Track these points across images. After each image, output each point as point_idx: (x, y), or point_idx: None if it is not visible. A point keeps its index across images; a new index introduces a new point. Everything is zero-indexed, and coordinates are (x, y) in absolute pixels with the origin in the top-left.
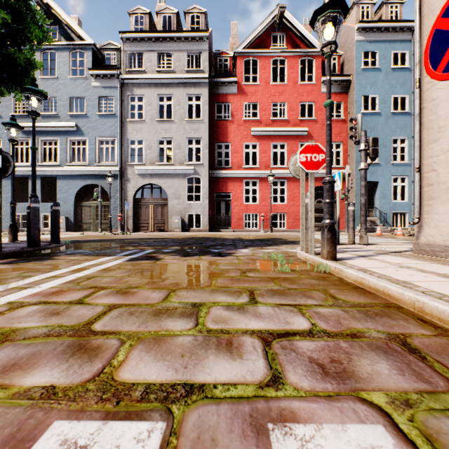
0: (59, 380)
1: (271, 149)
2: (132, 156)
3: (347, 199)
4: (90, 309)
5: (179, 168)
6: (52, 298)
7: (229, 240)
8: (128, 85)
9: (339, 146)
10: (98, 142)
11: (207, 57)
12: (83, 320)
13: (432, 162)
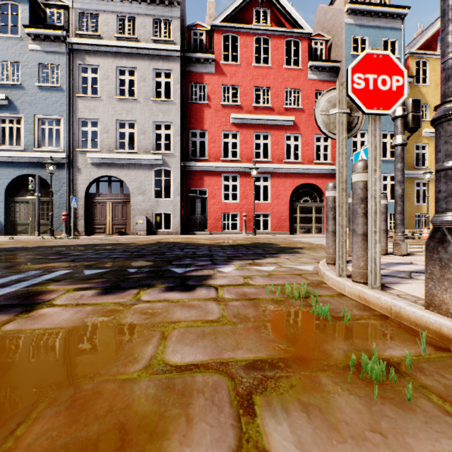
0: None
1: (254, 140)
2: (87, 142)
3: None
4: None
5: (144, 158)
6: None
7: (204, 246)
8: (79, 52)
9: (325, 141)
10: (38, 121)
11: (178, 26)
12: None
13: None
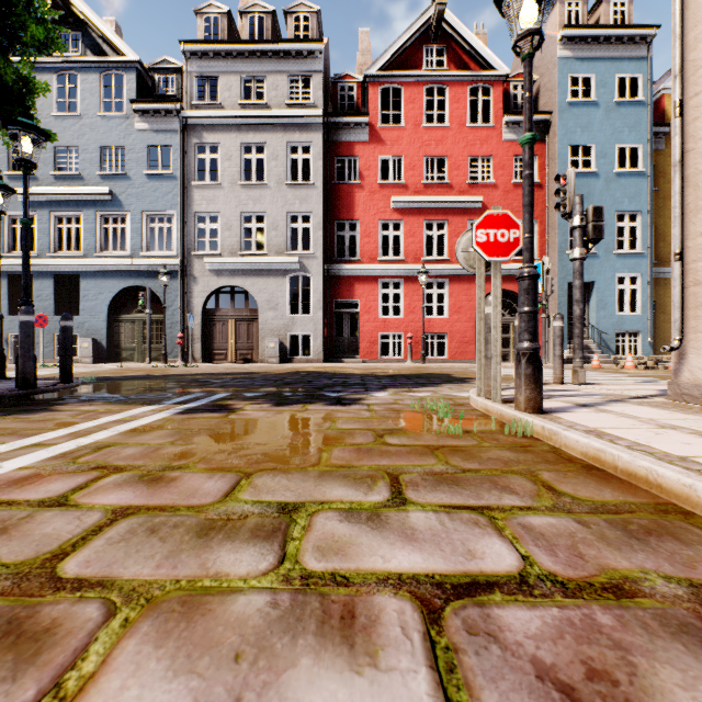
0: None
1: (424, 231)
2: (202, 241)
3: (545, 311)
4: (72, 520)
5: (276, 261)
6: (11, 493)
7: (355, 376)
8: (195, 128)
9: None
10: (146, 218)
11: (321, 84)
12: (48, 549)
13: None
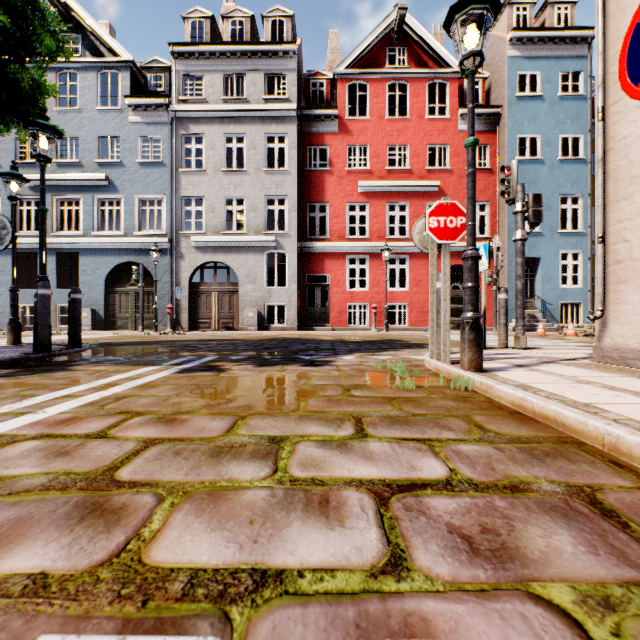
0: (56, 563)
1: (387, 212)
2: (188, 221)
3: (496, 284)
4: (115, 447)
5: (254, 239)
6: (61, 429)
7: (325, 342)
8: (182, 121)
9: (483, 208)
10: (139, 201)
11: (294, 81)
12: (104, 464)
13: (622, 228)
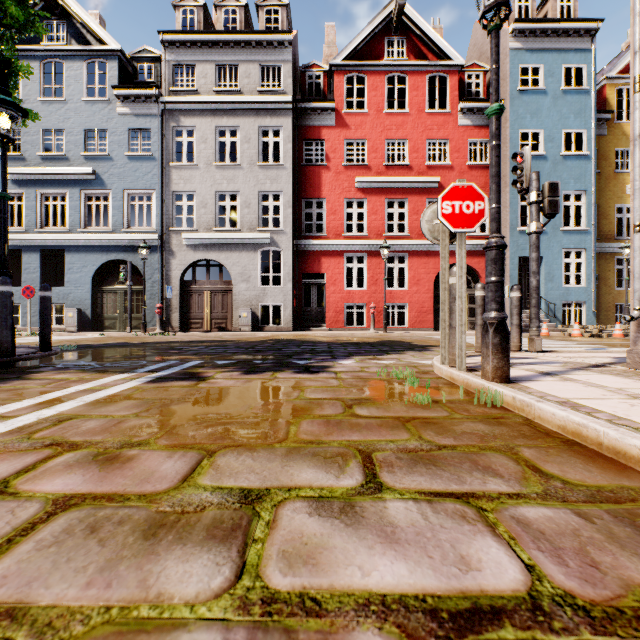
0: None
1: (385, 209)
2: (179, 218)
3: None
4: (4, 514)
5: (248, 236)
6: None
7: (322, 344)
8: (172, 113)
9: None
10: (127, 196)
11: (290, 72)
12: None
13: None
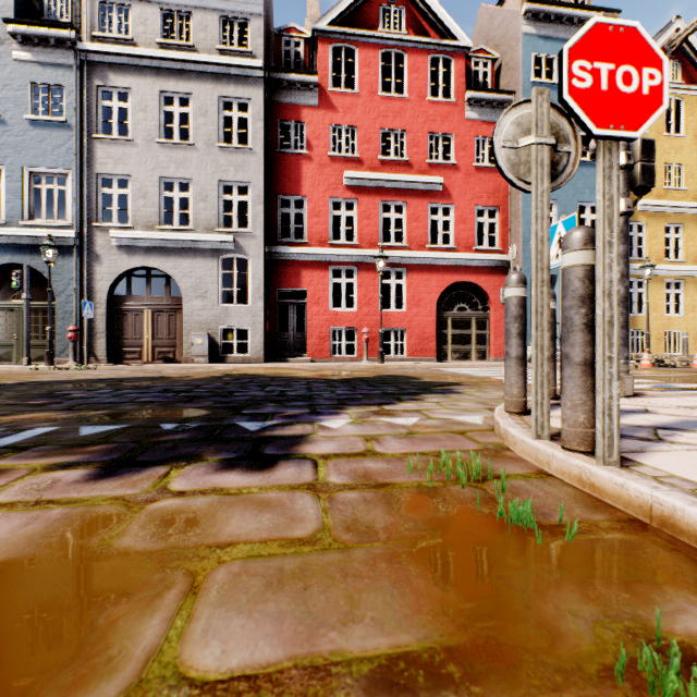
0: None
1: (380, 213)
2: (111, 212)
3: None
4: None
5: (204, 239)
6: None
7: (299, 382)
8: (97, 66)
9: (491, 216)
10: (29, 176)
11: (261, 30)
12: None
13: None
